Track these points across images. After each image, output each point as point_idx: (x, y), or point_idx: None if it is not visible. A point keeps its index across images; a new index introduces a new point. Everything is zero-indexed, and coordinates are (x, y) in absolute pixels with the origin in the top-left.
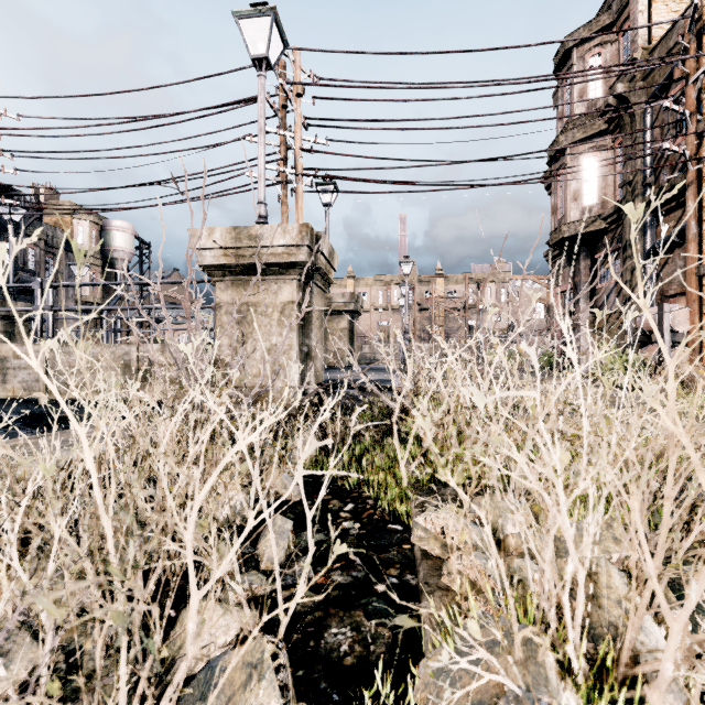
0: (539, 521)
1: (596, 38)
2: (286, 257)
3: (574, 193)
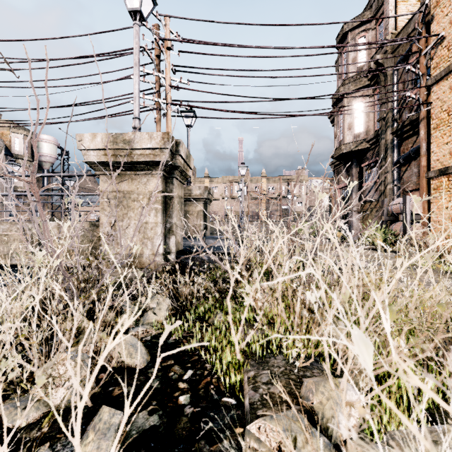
0: (358, 387)
1: (362, 26)
2: (153, 157)
3: (349, 124)
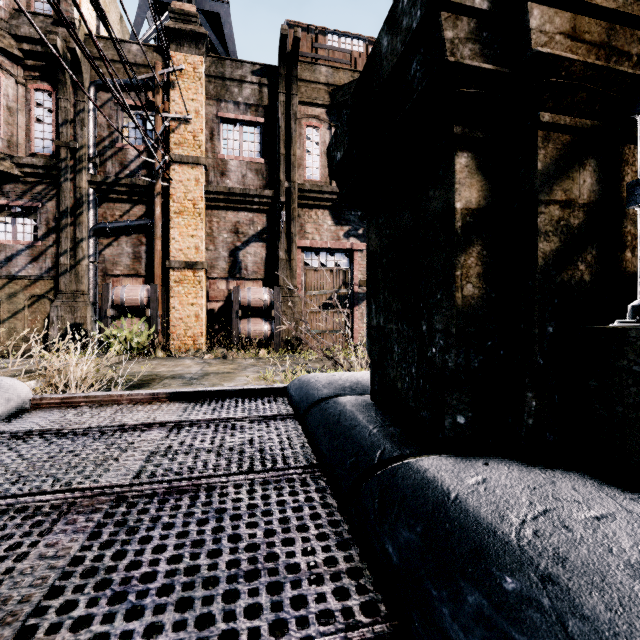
0: None
1: None
2: None
3: None
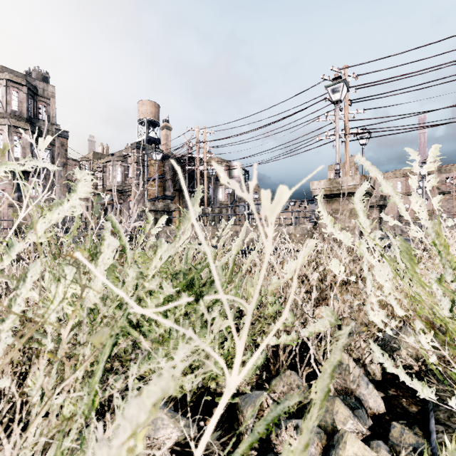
0: None
1: None
2: (353, 189)
3: None
